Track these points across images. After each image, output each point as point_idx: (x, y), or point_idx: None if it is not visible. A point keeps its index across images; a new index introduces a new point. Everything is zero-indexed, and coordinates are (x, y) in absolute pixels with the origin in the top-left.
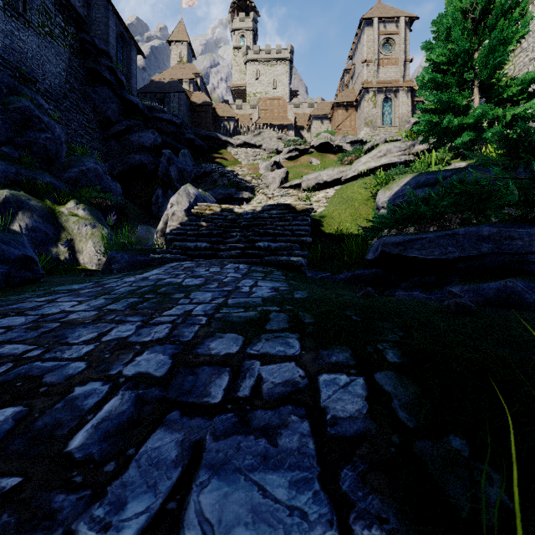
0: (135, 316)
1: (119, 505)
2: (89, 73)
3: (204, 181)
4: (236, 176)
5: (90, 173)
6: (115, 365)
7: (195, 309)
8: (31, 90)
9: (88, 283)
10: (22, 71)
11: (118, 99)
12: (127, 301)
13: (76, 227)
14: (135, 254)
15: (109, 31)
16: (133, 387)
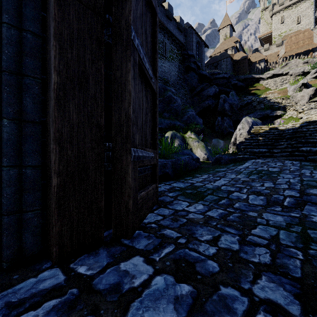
0: (266, 181)
1: (309, 212)
2: (185, 68)
3: (246, 108)
4: (270, 101)
5: (191, 116)
6: (279, 192)
7: (290, 180)
8: (169, 87)
9: (224, 168)
10: (165, 79)
11: (197, 75)
12: (254, 176)
13: (192, 143)
14: (230, 156)
15: (193, 44)
16: (291, 197)
